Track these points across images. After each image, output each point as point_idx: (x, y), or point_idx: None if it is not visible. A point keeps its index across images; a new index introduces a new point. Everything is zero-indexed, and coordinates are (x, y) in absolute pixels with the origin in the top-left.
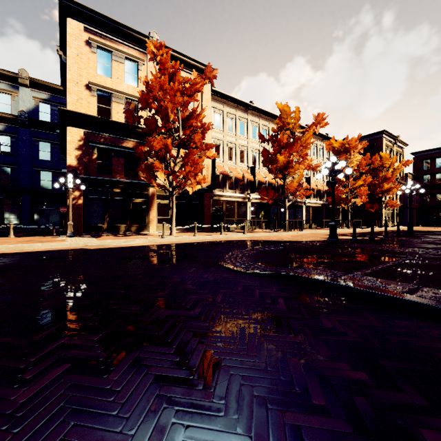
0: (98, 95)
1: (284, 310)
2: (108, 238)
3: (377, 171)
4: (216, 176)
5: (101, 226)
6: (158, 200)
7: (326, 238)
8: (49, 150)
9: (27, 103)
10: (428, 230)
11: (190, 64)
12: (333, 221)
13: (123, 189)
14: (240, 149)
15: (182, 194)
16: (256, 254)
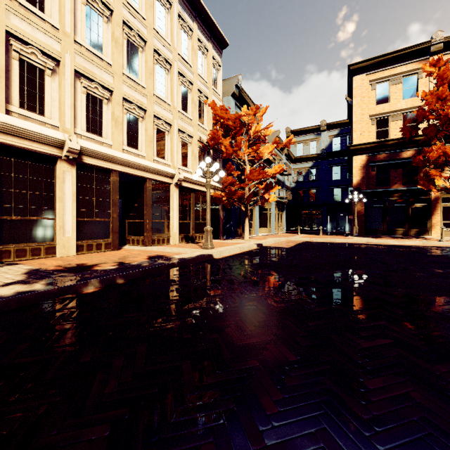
0: (377, 122)
1: None
2: (384, 239)
3: None
4: None
5: (379, 229)
6: (443, 204)
7: None
8: (338, 172)
9: (325, 142)
10: None
11: None
12: None
13: (401, 196)
14: None
15: None
16: None
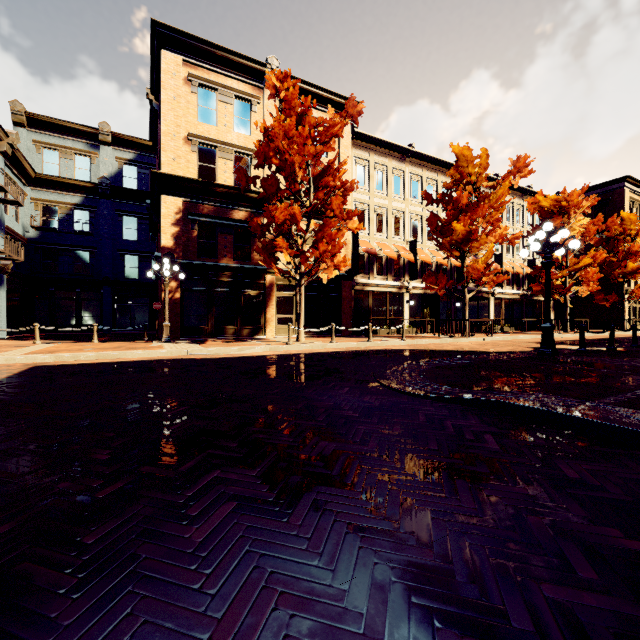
0: (200, 150)
1: (499, 451)
2: (215, 345)
3: (616, 241)
4: (359, 256)
5: (204, 328)
6: (278, 292)
7: (532, 347)
8: (135, 227)
9: (109, 166)
10: None
11: (322, 97)
12: (548, 322)
13: (232, 277)
14: (393, 216)
15: (311, 283)
16: (430, 370)
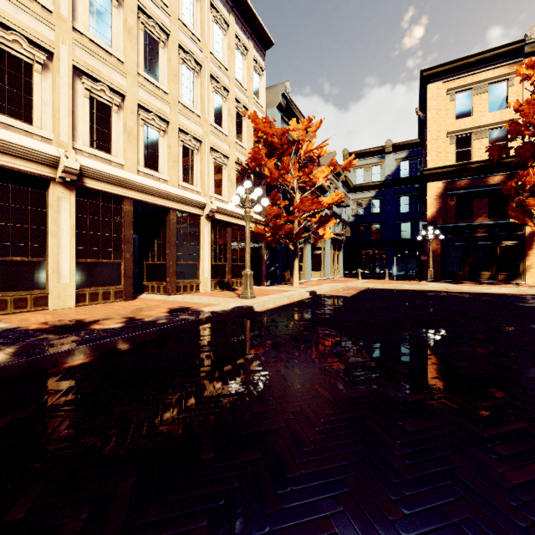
0: (457, 141)
1: None
2: (467, 285)
3: None
4: None
5: (460, 273)
6: None
7: None
8: (407, 203)
9: (390, 167)
10: None
11: None
12: None
13: (486, 232)
14: None
15: None
16: None
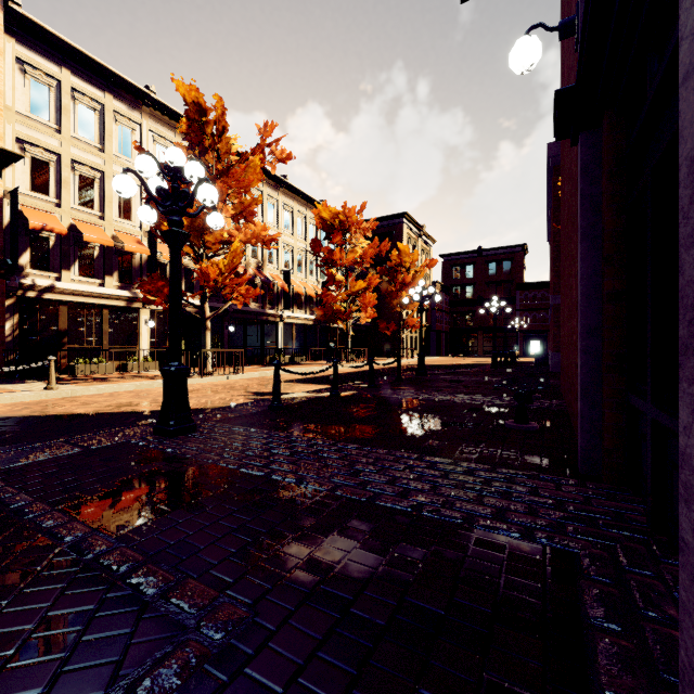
0: None
1: None
2: None
3: (396, 272)
4: (36, 239)
5: None
6: None
7: (258, 392)
8: None
9: None
10: (455, 363)
11: None
12: (174, 361)
13: None
14: None
15: None
16: None
